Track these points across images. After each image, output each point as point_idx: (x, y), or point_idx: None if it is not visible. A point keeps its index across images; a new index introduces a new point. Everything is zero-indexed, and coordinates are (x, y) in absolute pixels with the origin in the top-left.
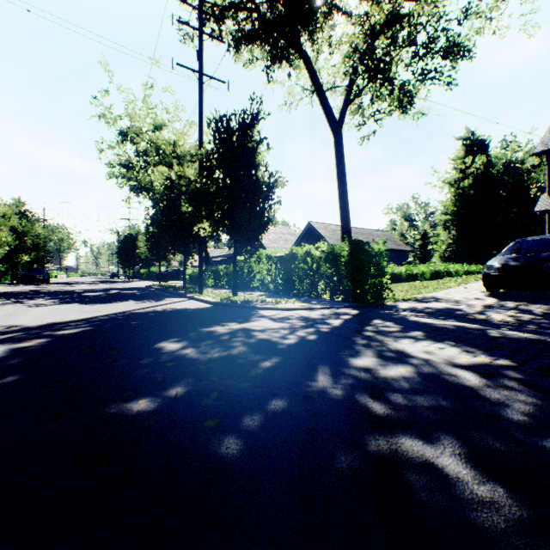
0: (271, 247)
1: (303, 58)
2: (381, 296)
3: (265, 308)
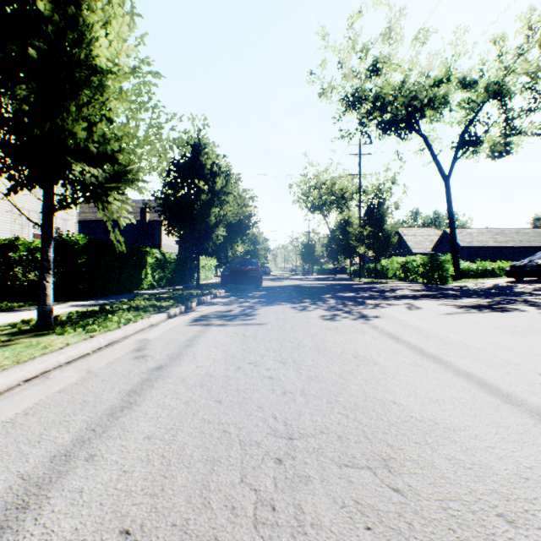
0: (415, 248)
1: (422, 138)
2: (444, 280)
3: (384, 283)
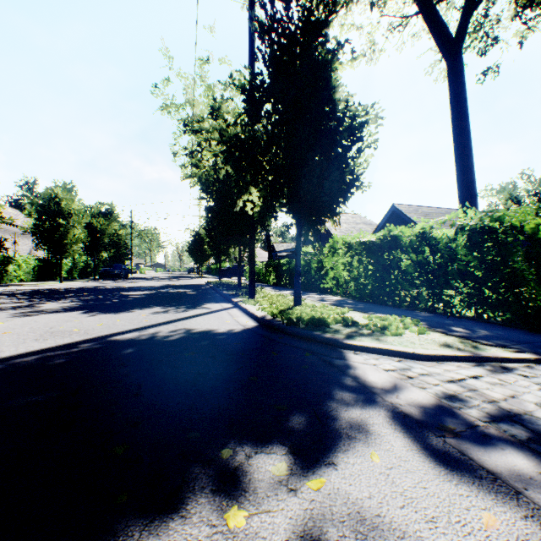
0: None
1: None
2: None
3: (360, 349)
